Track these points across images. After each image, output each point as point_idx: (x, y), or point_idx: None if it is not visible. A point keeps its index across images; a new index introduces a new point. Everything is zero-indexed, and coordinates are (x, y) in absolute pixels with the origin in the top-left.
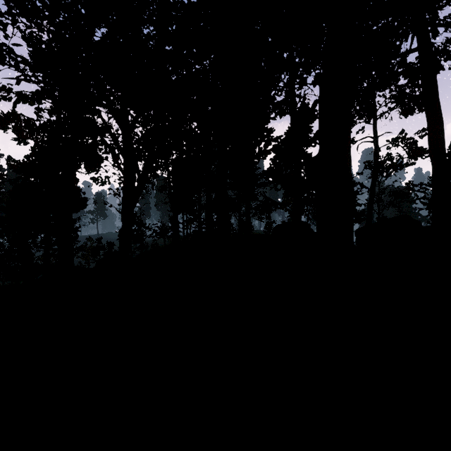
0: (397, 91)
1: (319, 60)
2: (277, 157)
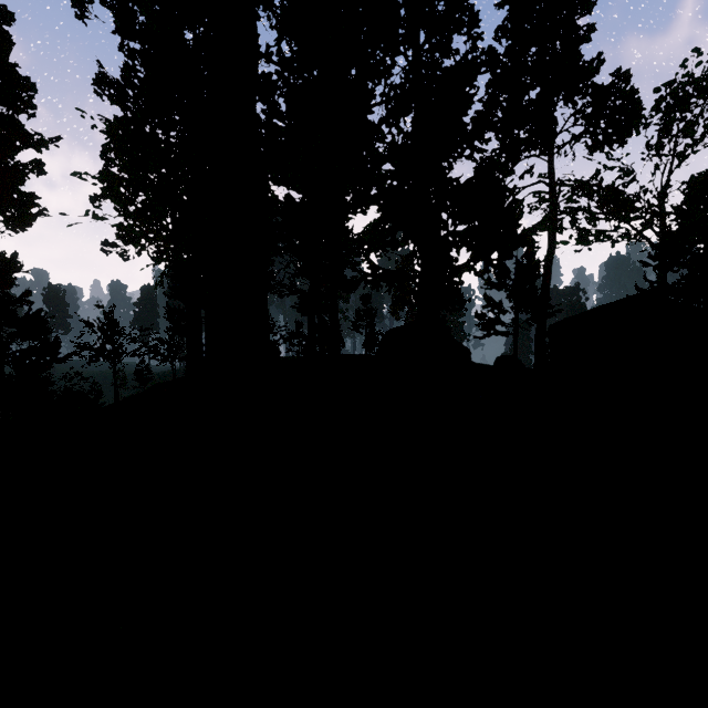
0: (595, 97)
1: None
2: (397, 173)
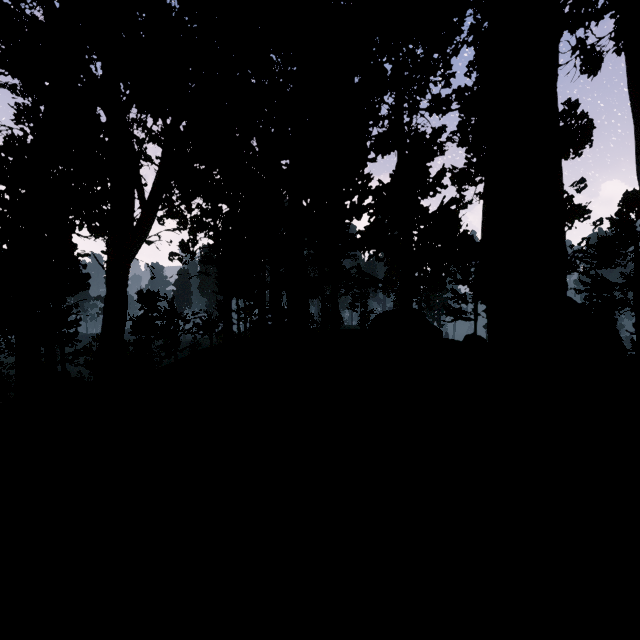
0: None
1: (451, 39)
2: (380, 211)
